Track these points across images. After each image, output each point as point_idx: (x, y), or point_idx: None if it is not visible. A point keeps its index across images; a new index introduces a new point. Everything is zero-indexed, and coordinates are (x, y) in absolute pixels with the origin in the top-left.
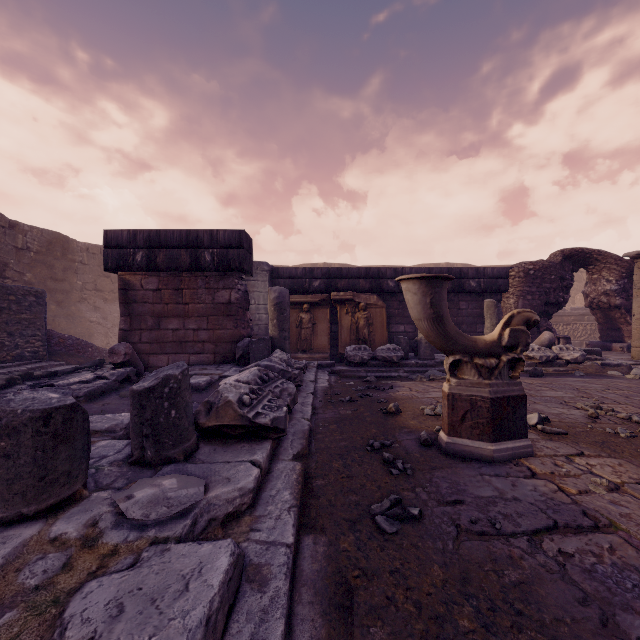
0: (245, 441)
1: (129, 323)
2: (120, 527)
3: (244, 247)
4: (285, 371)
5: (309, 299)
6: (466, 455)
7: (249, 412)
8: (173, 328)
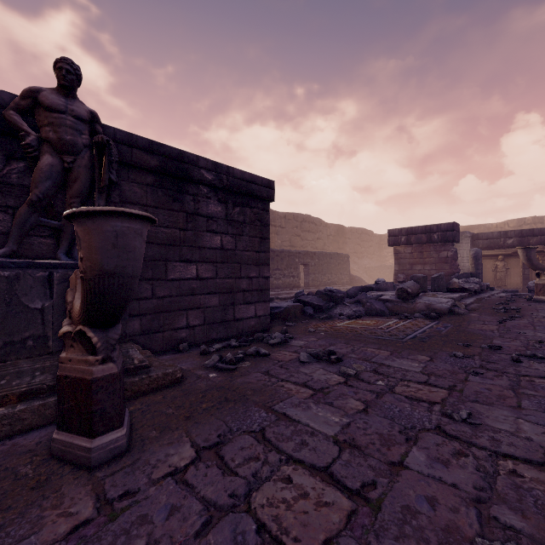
0: (460, 292)
1: (398, 267)
2: (438, 294)
3: (455, 230)
4: (476, 283)
5: (503, 252)
6: (540, 301)
7: (461, 285)
8: (418, 269)
